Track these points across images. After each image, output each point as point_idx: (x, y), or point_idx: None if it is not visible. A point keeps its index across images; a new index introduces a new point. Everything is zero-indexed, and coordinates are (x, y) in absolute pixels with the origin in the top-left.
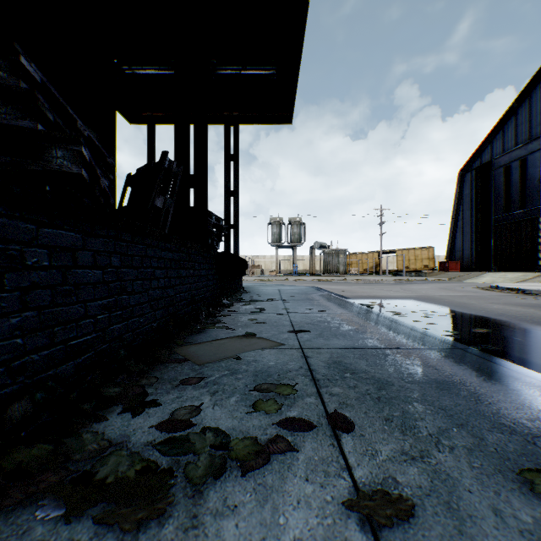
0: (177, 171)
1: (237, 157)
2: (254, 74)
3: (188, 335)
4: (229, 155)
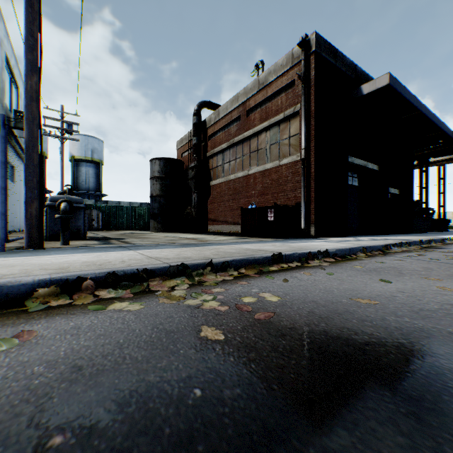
0: (419, 202)
1: (443, 179)
2: (448, 158)
3: (423, 232)
4: (439, 179)
